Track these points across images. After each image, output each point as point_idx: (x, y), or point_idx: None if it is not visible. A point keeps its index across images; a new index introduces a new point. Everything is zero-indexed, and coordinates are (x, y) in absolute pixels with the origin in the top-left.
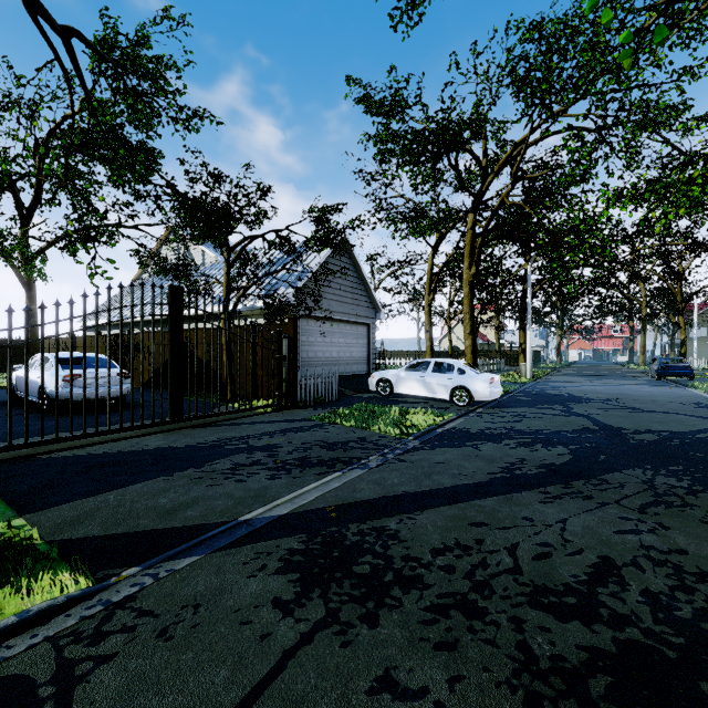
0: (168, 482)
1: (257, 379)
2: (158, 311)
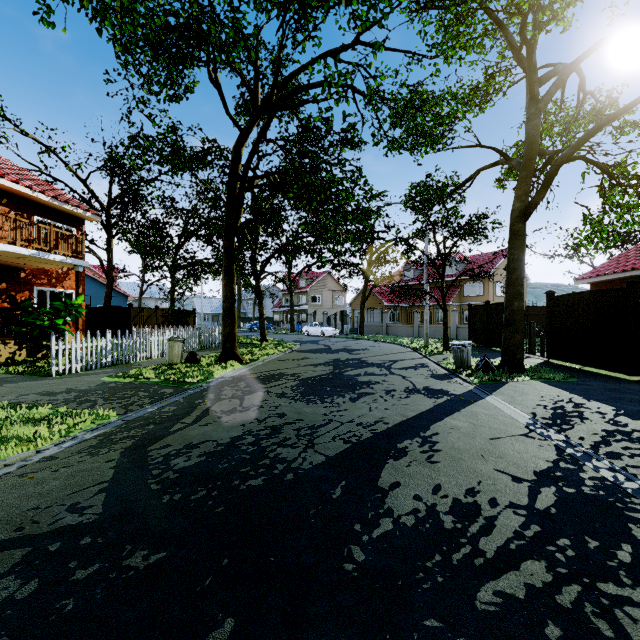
0: (556, 392)
1: None
2: None
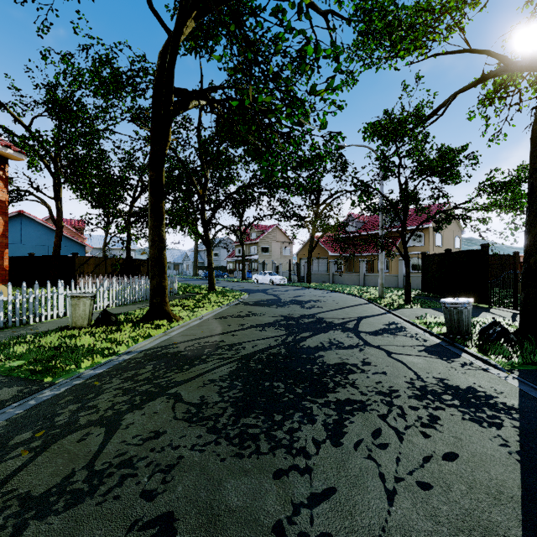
0: None
1: None
2: None
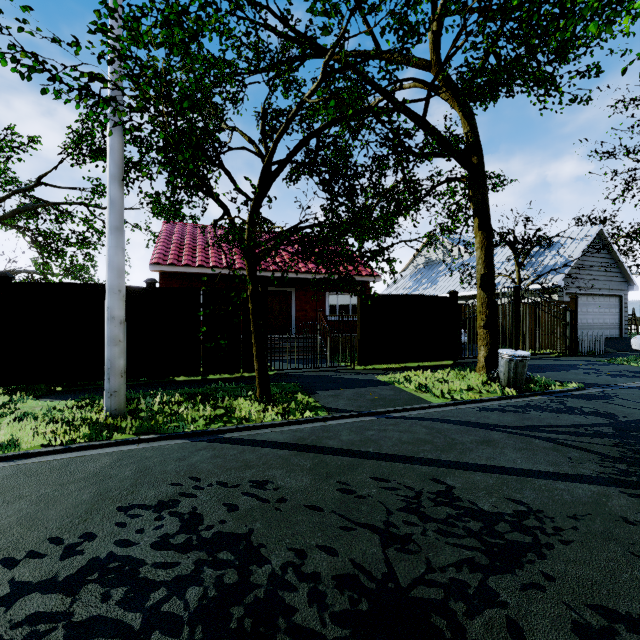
0: (562, 373)
1: (552, 336)
2: (440, 293)
